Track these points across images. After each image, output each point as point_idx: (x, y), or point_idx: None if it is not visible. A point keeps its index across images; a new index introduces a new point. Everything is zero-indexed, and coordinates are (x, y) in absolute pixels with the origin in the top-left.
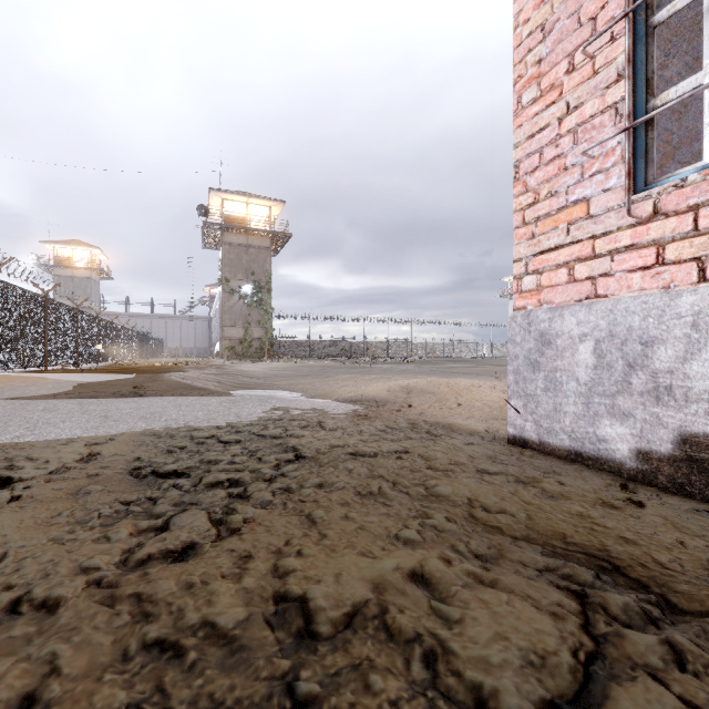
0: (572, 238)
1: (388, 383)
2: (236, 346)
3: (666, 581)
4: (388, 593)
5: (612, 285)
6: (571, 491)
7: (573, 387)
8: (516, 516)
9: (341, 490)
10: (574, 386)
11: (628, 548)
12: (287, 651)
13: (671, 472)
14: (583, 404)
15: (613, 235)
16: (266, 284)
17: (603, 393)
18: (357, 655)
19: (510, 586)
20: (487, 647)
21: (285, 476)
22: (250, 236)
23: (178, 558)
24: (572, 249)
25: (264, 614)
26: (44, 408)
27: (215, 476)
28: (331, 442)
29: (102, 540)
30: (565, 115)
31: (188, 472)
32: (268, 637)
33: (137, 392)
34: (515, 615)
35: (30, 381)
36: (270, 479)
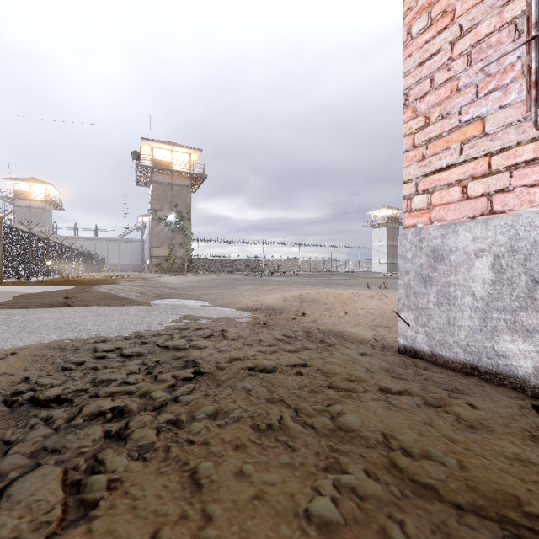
0: (465, 157)
1: (284, 294)
2: (163, 262)
3: None
4: None
5: (510, 200)
6: (488, 418)
7: (468, 301)
8: (447, 465)
9: (238, 422)
10: (469, 300)
11: None
12: None
13: None
14: (479, 319)
15: (511, 151)
16: (187, 214)
17: (502, 309)
18: None
19: None
20: None
21: (177, 402)
22: (174, 176)
23: None
24: (465, 168)
25: None
26: None
27: (98, 405)
28: (232, 355)
29: None
30: (458, 39)
31: (72, 398)
32: None
33: (66, 302)
34: None
35: None
36: (161, 406)
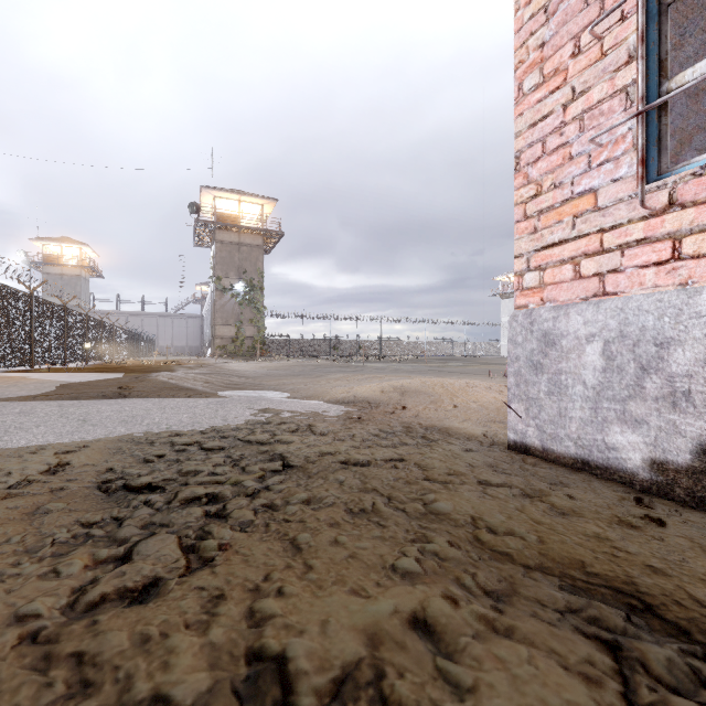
0: (577, 232)
1: (381, 384)
2: (228, 344)
3: None
4: (384, 647)
5: (622, 282)
6: (582, 506)
7: (579, 390)
8: (527, 539)
9: (331, 507)
10: (580, 389)
11: (658, 581)
12: None
13: (690, 485)
14: (590, 410)
15: (623, 228)
16: (258, 282)
17: (612, 398)
18: None
19: (529, 636)
20: None
21: (269, 490)
22: (243, 234)
23: (138, 599)
24: (577, 244)
25: (232, 681)
26: (21, 410)
27: (192, 491)
28: (322, 449)
29: (50, 575)
30: (570, 101)
31: (164, 485)
32: None
33: (122, 393)
34: (540, 680)
35: (12, 381)
36: (253, 493)
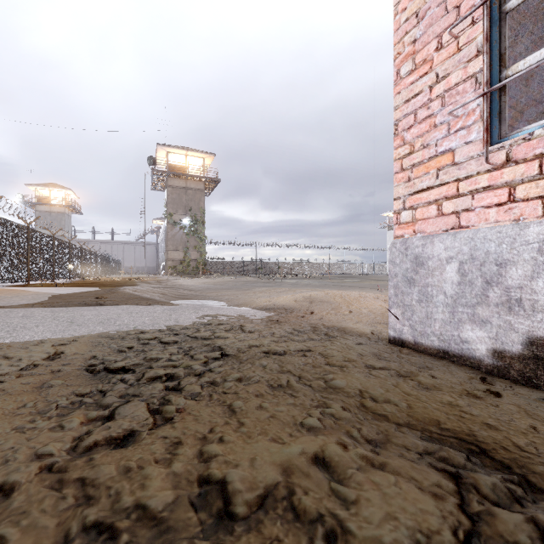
0: (440, 181)
1: (294, 295)
2: (177, 265)
3: (525, 462)
4: (294, 475)
5: (472, 218)
6: (441, 383)
7: (441, 299)
8: (399, 406)
9: (257, 383)
10: (442, 298)
11: (491, 433)
12: (208, 532)
13: (521, 368)
14: (449, 313)
15: (473, 178)
16: (201, 217)
17: (465, 304)
18: (268, 535)
19: (396, 469)
20: (380, 527)
21: (212, 372)
22: (189, 181)
23: (120, 444)
24: (440, 190)
25: (189, 496)
26: (23, 315)
27: (155, 372)
28: (250, 343)
29: (57, 428)
30: (435, 84)
31: (134, 368)
32: (192, 518)
33: (98, 302)
34: (402, 496)
35: (15, 293)
36: (200, 374)
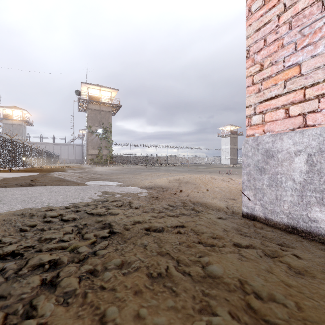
0: (287, 90)
1: (168, 178)
2: (94, 158)
3: None
4: None
5: (318, 118)
6: (310, 266)
7: (290, 184)
8: (288, 307)
9: (137, 271)
10: (291, 184)
11: None
12: None
13: None
14: (298, 196)
15: (319, 85)
16: (109, 128)
17: (314, 190)
18: None
19: None
20: None
21: (96, 256)
22: (101, 106)
23: None
24: (287, 97)
25: None
26: None
27: (39, 259)
28: (135, 219)
29: None
30: (282, 12)
31: (23, 252)
32: None
33: (31, 183)
34: None
35: None
36: (84, 259)
